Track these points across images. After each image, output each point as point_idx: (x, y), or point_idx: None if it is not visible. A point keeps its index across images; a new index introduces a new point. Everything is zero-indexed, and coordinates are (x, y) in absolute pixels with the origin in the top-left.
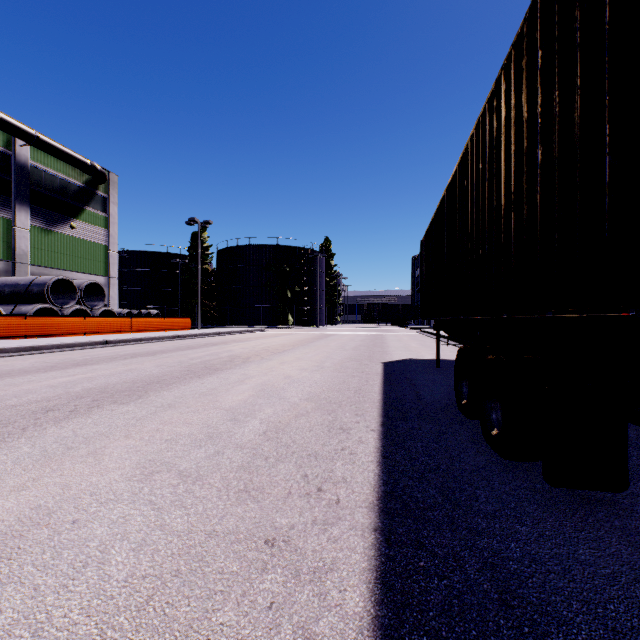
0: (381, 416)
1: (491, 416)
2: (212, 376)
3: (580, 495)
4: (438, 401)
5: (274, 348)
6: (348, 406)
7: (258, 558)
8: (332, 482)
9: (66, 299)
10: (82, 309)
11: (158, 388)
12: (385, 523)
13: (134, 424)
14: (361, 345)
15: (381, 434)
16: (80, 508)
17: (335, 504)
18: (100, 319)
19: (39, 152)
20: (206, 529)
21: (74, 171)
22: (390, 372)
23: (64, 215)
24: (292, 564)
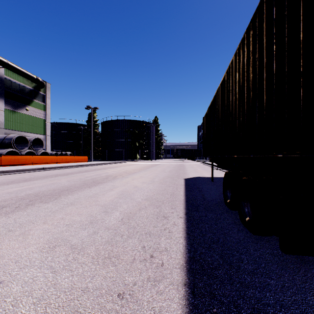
0: (185, 209)
1: (245, 210)
2: (96, 186)
3: (299, 257)
4: (214, 200)
5: (129, 171)
6: (167, 203)
7: (113, 308)
8: (159, 251)
9: (23, 146)
10: (31, 151)
11: (66, 193)
12: (190, 279)
13: (50, 215)
14: (173, 169)
15: (185, 220)
16: (6, 272)
17: (161, 266)
18: (40, 156)
19: (9, 71)
20: (82, 286)
21: (27, 81)
22: (188, 184)
23: (22, 103)
24: (134, 312)
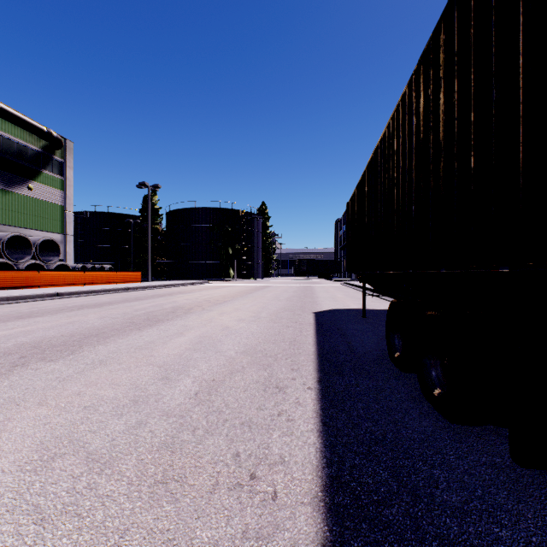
0: (317, 371)
1: (431, 373)
2: (152, 328)
3: None
4: (370, 352)
5: (215, 299)
6: (284, 359)
7: None
8: (268, 464)
9: (22, 254)
10: (37, 263)
11: (94, 342)
12: (335, 532)
13: (54, 386)
14: (294, 296)
15: (319, 393)
16: None
17: (271, 500)
18: (54, 273)
19: None
20: None
21: (31, 137)
22: (321, 322)
23: (21, 177)
24: None
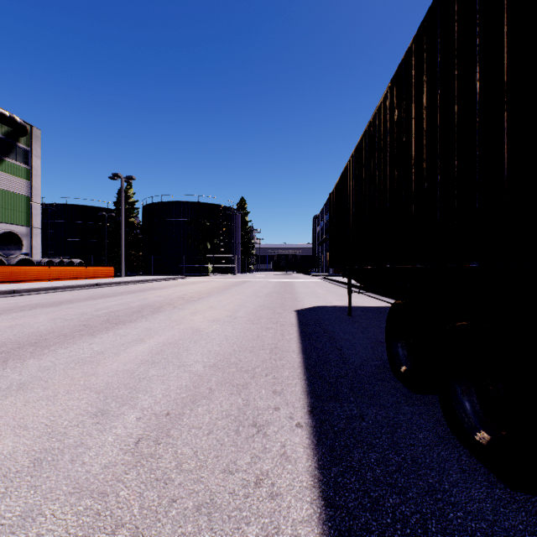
0: (306, 393)
1: (464, 404)
2: (108, 332)
3: None
4: (366, 363)
5: (190, 296)
6: (263, 376)
7: None
8: None
9: None
10: None
11: (27, 354)
12: None
13: None
14: (273, 292)
15: (312, 434)
16: None
17: None
18: (13, 268)
19: None
20: None
21: None
22: (305, 322)
23: None
24: None
